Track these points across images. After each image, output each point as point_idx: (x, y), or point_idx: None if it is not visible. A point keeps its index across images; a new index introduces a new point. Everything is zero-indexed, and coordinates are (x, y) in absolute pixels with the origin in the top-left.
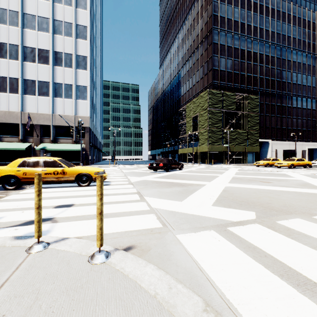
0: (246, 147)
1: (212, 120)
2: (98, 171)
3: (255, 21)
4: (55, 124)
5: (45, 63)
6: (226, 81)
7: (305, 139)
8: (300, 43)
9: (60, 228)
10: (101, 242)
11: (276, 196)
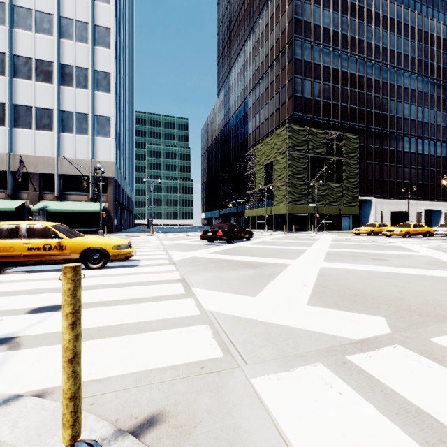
0: (340, 208)
1: (293, 169)
2: (119, 244)
3: (352, 29)
4: (62, 172)
5: (46, 81)
6: (312, 114)
7: (420, 197)
8: (414, 63)
9: (18, 365)
10: (75, 430)
11: (406, 285)
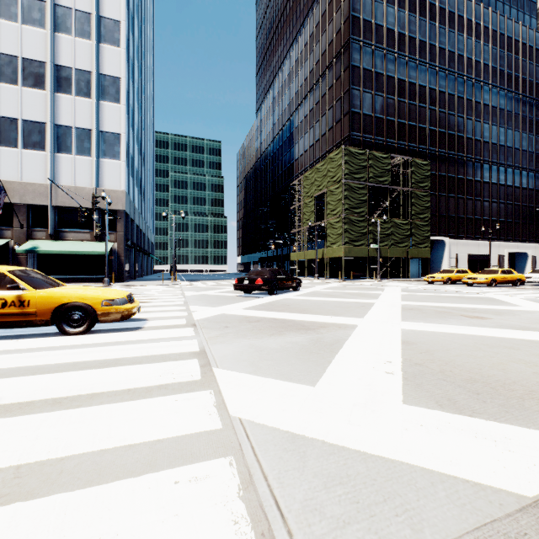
0: (408, 250)
1: (350, 201)
2: (112, 298)
3: (422, 31)
4: (58, 204)
5: (37, 86)
6: (373, 135)
7: (503, 237)
8: (495, 74)
9: None
10: None
11: None
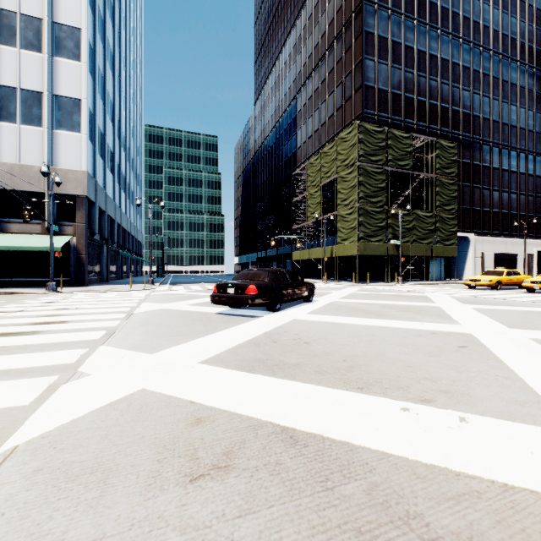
0: (432, 248)
1: (365, 189)
2: None
3: None
4: None
5: None
6: (389, 113)
7: (532, 234)
8: (523, 50)
9: None
10: None
11: None
